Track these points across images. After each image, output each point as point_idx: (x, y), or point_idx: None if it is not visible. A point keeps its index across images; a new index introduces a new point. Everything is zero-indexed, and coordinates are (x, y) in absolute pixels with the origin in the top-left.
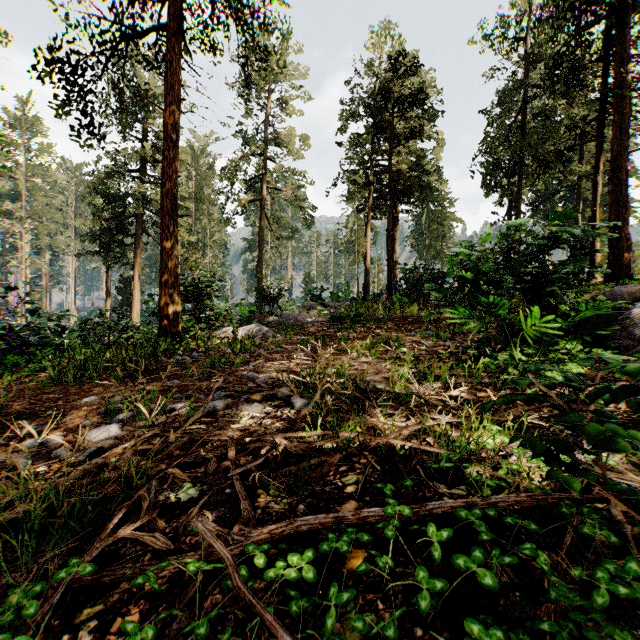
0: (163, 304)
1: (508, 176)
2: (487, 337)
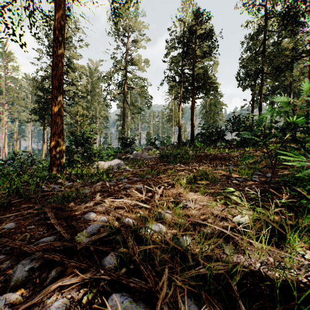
0: (52, 147)
1: (254, 79)
2: (298, 176)
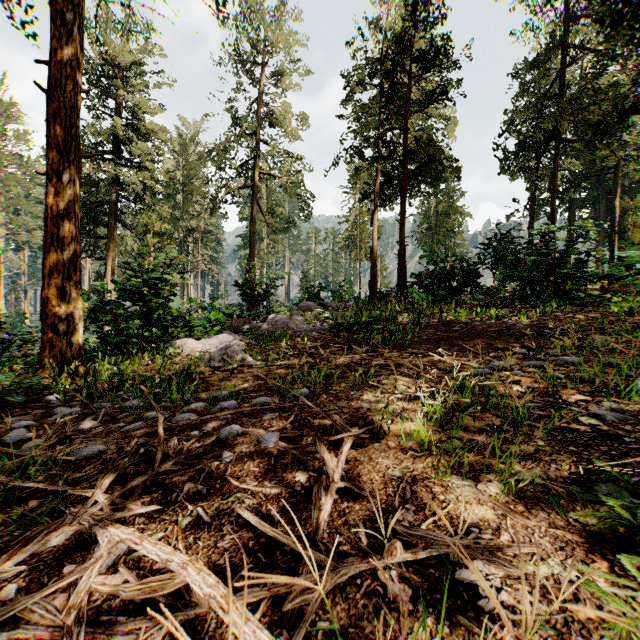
0: (45, 305)
1: (537, 156)
2: None
